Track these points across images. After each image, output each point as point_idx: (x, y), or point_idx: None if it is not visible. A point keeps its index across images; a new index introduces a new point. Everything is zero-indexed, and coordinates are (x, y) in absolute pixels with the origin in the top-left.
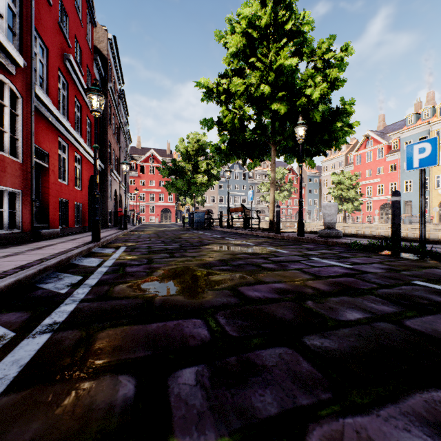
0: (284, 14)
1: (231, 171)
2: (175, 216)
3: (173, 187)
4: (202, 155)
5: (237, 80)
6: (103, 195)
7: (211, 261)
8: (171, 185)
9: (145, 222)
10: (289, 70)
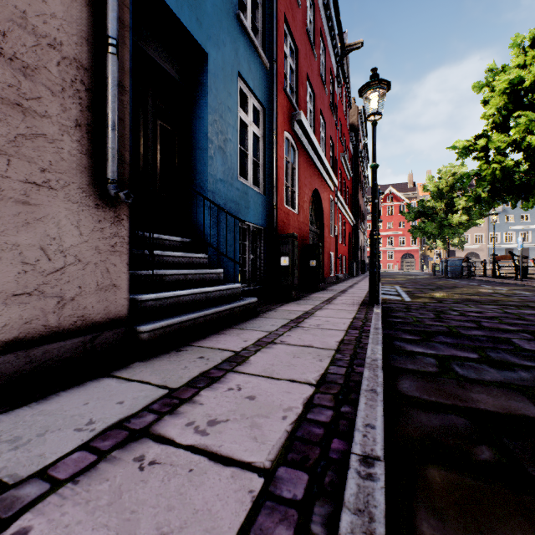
0: None
1: (497, 213)
2: (419, 262)
3: (419, 232)
4: (459, 189)
5: (497, 136)
6: (354, 247)
7: (460, 293)
8: (417, 229)
9: (381, 269)
10: None
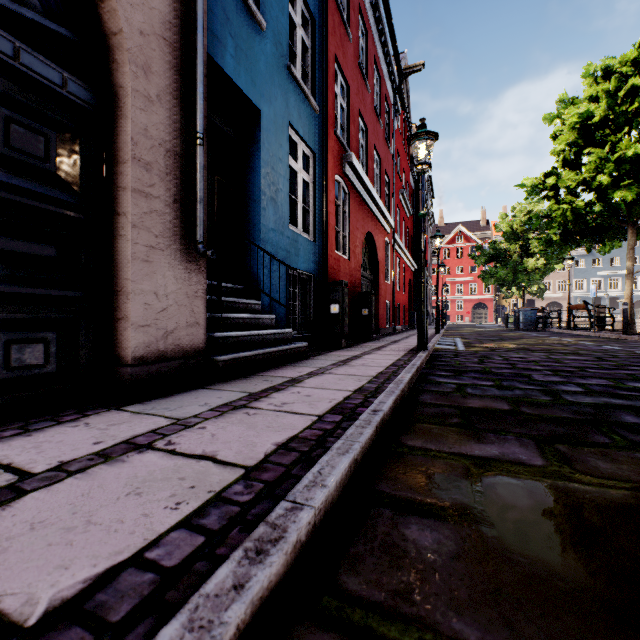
0: (623, 102)
1: (572, 258)
2: (493, 313)
3: (491, 278)
4: (535, 229)
5: (567, 175)
6: (415, 295)
7: (520, 343)
8: (488, 275)
9: (449, 322)
10: (633, 158)
